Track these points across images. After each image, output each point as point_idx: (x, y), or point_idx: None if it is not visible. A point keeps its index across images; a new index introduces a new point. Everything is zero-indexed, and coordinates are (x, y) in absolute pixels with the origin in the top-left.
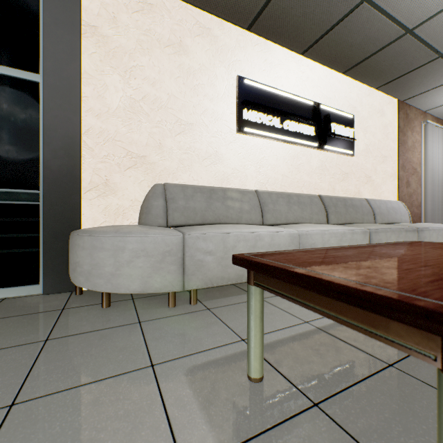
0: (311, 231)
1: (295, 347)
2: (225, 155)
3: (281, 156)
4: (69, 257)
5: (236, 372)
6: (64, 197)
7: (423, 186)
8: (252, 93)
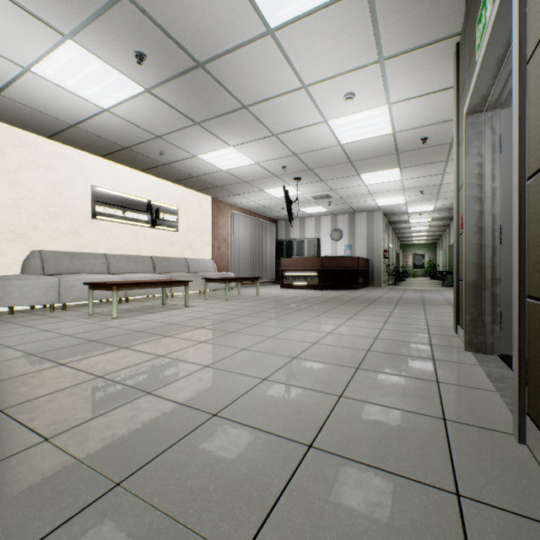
0: (133, 277)
1: (108, 312)
2: (83, 232)
3: (125, 232)
4: None
5: (85, 315)
6: None
7: (231, 250)
8: (103, 195)
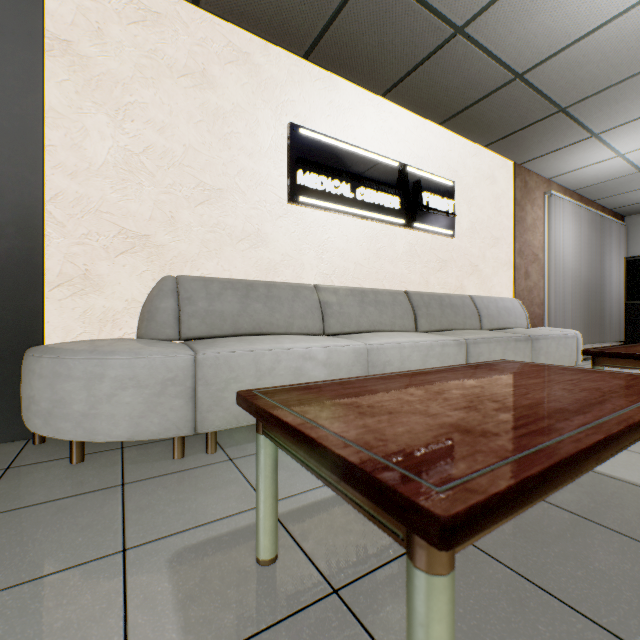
0: (384, 344)
1: (334, 511)
2: (271, 235)
3: (353, 236)
4: (21, 389)
5: (242, 553)
6: (15, 297)
7: (547, 278)
8: (311, 147)
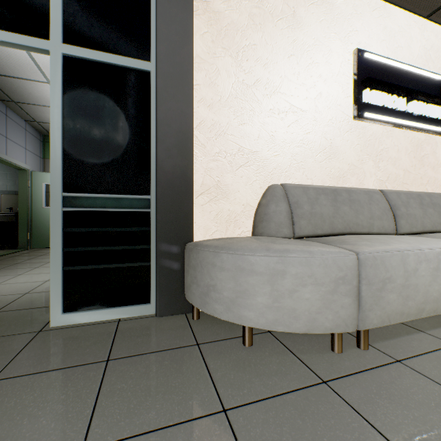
0: None
1: None
2: (340, 147)
3: (402, 146)
4: (192, 276)
5: None
6: (176, 203)
7: None
8: (372, 69)
